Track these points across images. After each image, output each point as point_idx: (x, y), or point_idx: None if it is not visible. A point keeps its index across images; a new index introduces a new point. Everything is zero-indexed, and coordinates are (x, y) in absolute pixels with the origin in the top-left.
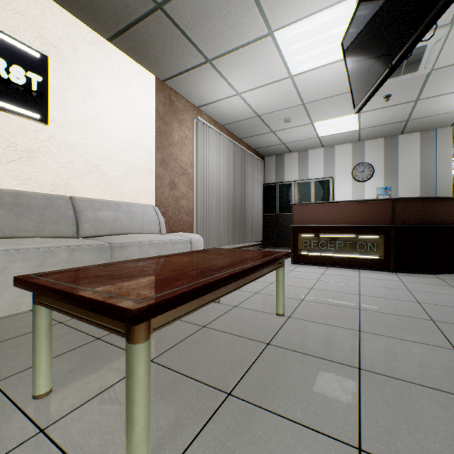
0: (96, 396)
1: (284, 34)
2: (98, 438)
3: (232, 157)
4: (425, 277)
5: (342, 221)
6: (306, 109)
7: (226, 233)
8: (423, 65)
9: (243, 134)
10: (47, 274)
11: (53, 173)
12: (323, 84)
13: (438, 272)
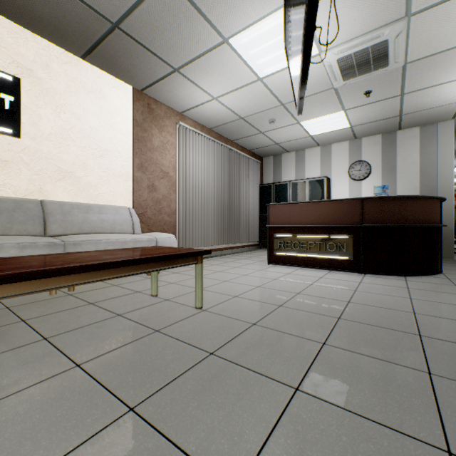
0: None
1: (239, 40)
2: None
3: (220, 159)
4: (392, 278)
5: (314, 221)
6: (288, 109)
7: (213, 233)
8: (393, 59)
9: (233, 136)
10: None
11: (27, 180)
12: None
13: (409, 274)
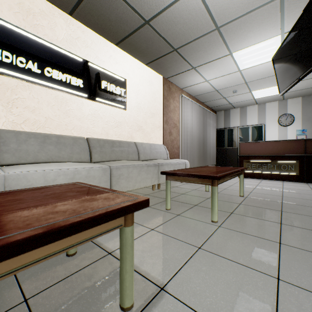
0: (186, 210)
1: (238, 53)
2: (196, 217)
3: (199, 115)
4: None
5: (272, 152)
6: (247, 85)
7: (196, 159)
8: None
9: (205, 100)
10: (168, 171)
11: (127, 131)
12: (259, 72)
13: None
